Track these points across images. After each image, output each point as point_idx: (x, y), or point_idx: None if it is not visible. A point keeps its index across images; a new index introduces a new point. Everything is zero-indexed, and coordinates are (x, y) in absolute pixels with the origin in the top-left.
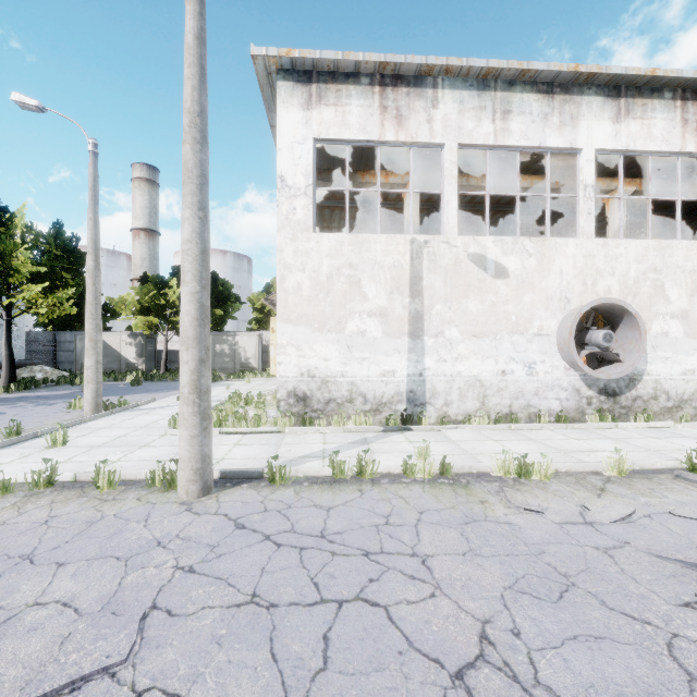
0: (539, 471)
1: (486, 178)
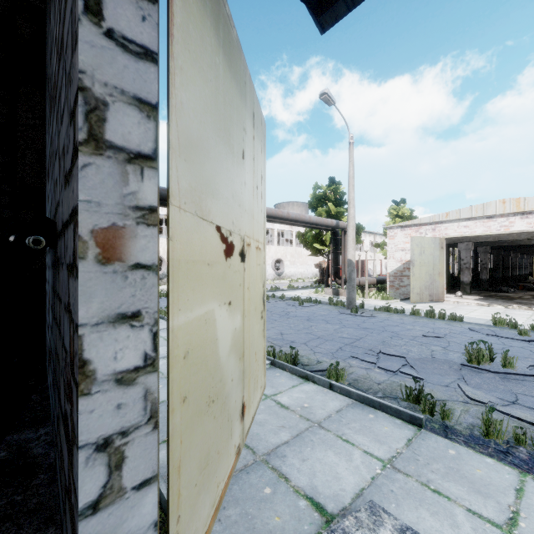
0: None
1: None
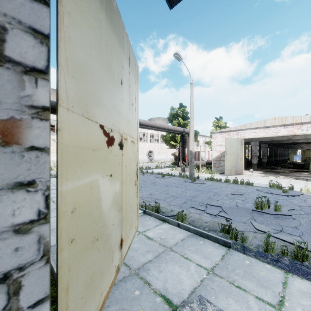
0: (54, 169)
1: (55, 125)
